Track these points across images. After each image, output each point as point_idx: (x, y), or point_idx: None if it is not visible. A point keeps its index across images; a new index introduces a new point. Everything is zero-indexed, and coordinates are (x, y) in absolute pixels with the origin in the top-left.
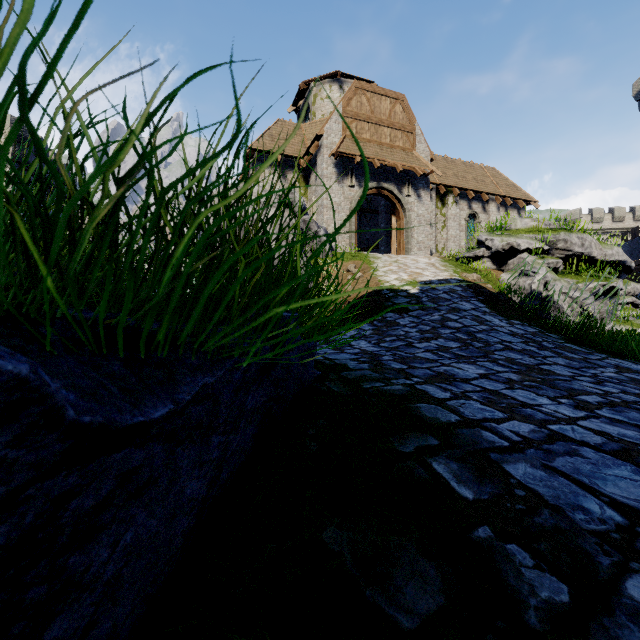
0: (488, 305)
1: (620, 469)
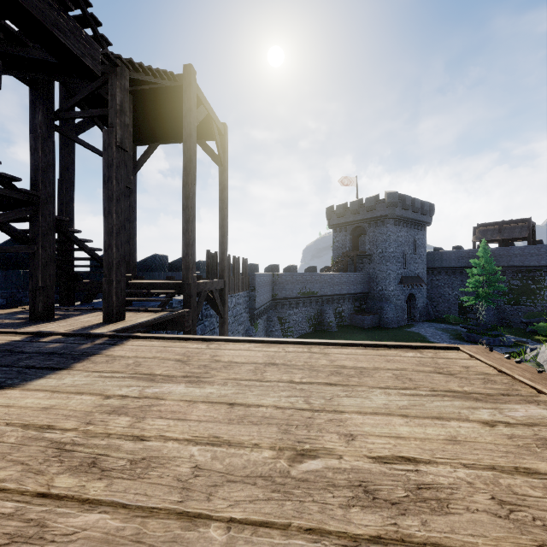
0: (513, 351)
1: (463, 343)
